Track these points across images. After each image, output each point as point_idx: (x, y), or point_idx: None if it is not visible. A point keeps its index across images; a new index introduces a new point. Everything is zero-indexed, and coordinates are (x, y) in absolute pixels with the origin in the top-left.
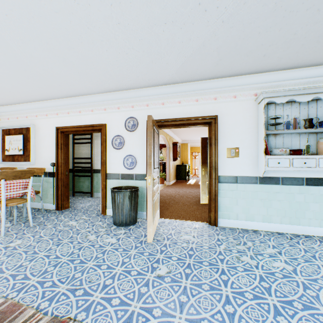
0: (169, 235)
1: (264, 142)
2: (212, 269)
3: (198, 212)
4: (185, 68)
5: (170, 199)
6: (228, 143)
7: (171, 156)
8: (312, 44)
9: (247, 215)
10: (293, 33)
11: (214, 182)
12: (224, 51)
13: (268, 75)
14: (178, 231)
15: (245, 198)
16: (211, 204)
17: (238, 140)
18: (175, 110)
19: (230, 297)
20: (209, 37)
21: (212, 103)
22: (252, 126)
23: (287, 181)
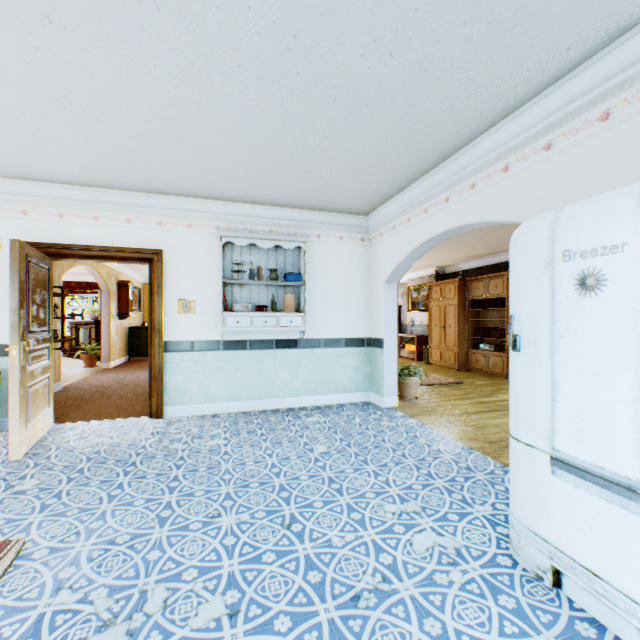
0: (65, 443)
1: (222, 294)
2: (118, 465)
3: (142, 405)
4: (97, 171)
5: (97, 392)
6: (181, 293)
7: (116, 309)
8: (261, 186)
9: (208, 395)
10: (231, 171)
11: (159, 352)
12: (153, 166)
13: (232, 206)
14: (87, 436)
15: (204, 372)
16: (153, 385)
17: (196, 289)
18: (89, 231)
19: (126, 482)
20: (120, 146)
21: (155, 229)
22: (214, 271)
23: (256, 345)
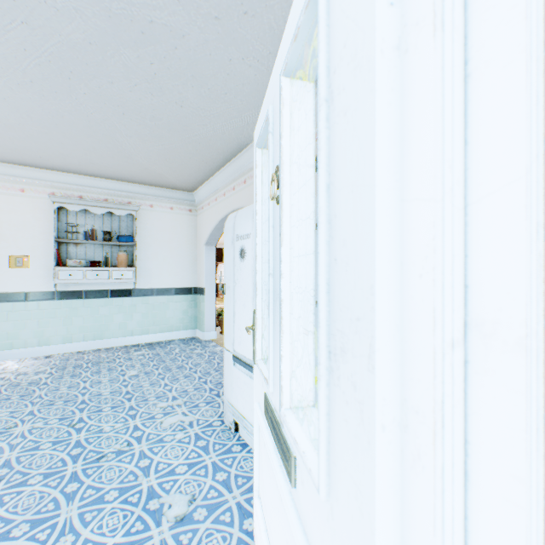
0: None
1: (55, 252)
2: None
3: None
4: None
5: None
6: (13, 250)
7: None
8: (89, 163)
9: (42, 339)
10: (56, 150)
11: None
12: None
13: (67, 176)
14: None
15: (39, 319)
16: None
17: (30, 247)
18: None
19: None
20: None
21: None
22: (49, 231)
23: (92, 295)
